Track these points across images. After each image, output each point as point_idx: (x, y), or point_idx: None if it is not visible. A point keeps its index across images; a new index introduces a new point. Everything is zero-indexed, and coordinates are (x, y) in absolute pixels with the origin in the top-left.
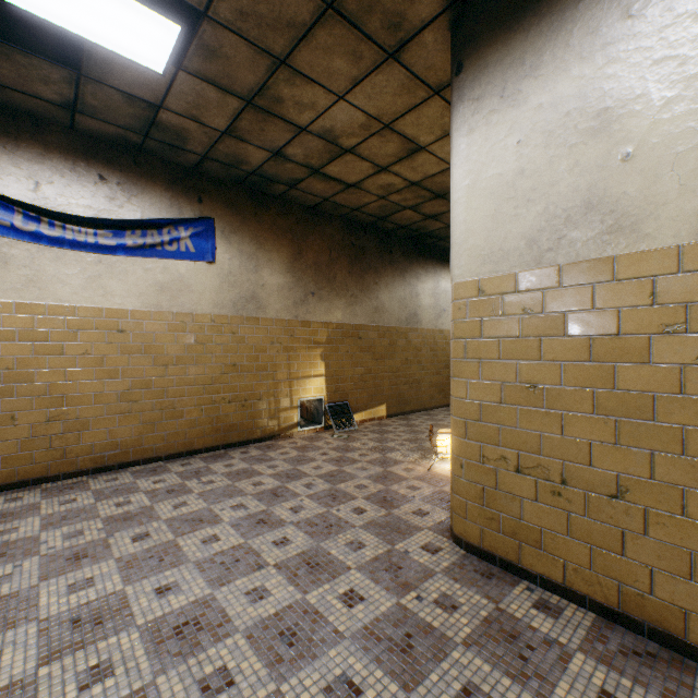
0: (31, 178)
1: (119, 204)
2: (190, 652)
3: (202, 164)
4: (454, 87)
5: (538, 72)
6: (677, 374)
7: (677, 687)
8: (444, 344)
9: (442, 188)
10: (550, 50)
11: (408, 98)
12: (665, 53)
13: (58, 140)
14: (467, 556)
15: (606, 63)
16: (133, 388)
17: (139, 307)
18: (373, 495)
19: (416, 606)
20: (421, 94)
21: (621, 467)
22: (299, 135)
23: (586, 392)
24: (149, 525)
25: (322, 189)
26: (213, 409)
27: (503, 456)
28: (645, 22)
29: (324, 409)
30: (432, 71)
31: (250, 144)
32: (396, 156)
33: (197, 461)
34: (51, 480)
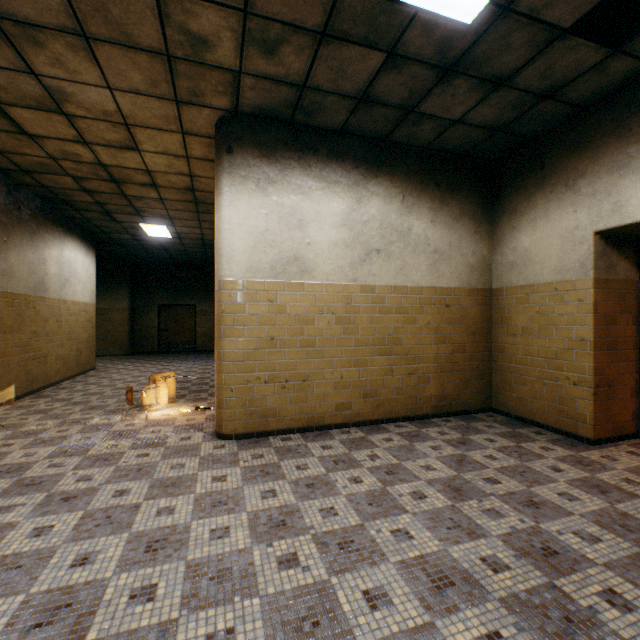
0: None
1: None
2: (182, 544)
3: None
4: (226, 158)
5: (276, 185)
6: (323, 329)
7: (330, 436)
8: (68, 314)
9: (124, 177)
10: (281, 179)
11: (163, 123)
12: (320, 211)
13: None
14: (239, 441)
15: (303, 201)
16: None
17: None
18: (135, 445)
19: (249, 464)
20: (174, 127)
21: (307, 368)
22: (21, 72)
23: (295, 339)
24: None
25: None
26: None
27: (259, 377)
28: (314, 194)
29: None
30: (193, 124)
31: None
32: (110, 142)
33: None
34: None
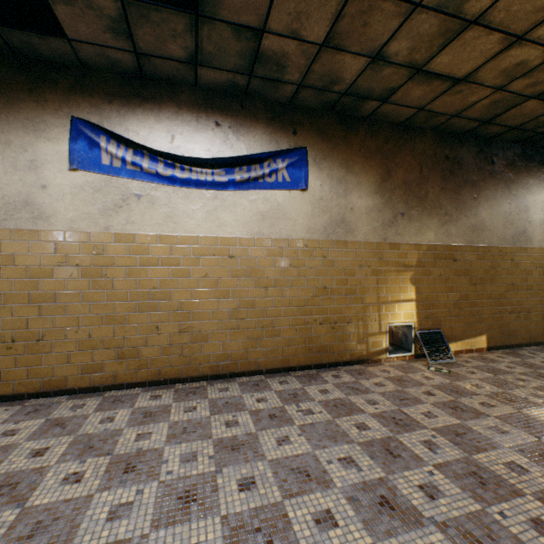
0: (168, 133)
1: (229, 145)
2: None
3: (296, 95)
4: None
5: None
6: None
7: None
8: None
9: None
10: None
11: None
12: None
13: (186, 98)
14: None
15: None
16: (240, 307)
17: (244, 234)
18: None
19: None
20: None
21: None
22: (409, 18)
23: None
24: (254, 464)
25: (419, 95)
26: (305, 330)
27: None
28: None
29: (414, 336)
30: None
31: (347, 53)
32: None
33: (293, 380)
34: (182, 381)
